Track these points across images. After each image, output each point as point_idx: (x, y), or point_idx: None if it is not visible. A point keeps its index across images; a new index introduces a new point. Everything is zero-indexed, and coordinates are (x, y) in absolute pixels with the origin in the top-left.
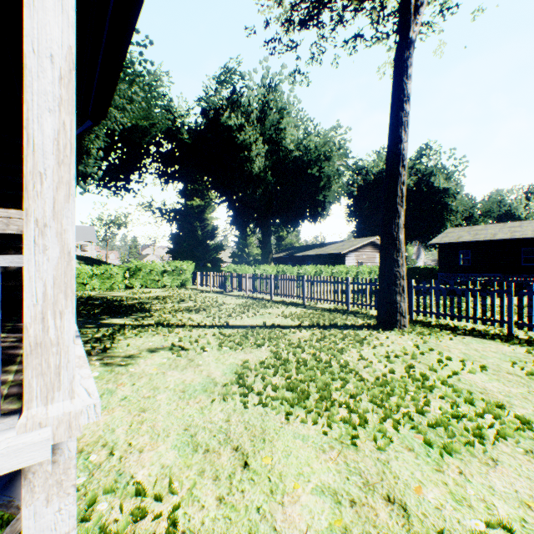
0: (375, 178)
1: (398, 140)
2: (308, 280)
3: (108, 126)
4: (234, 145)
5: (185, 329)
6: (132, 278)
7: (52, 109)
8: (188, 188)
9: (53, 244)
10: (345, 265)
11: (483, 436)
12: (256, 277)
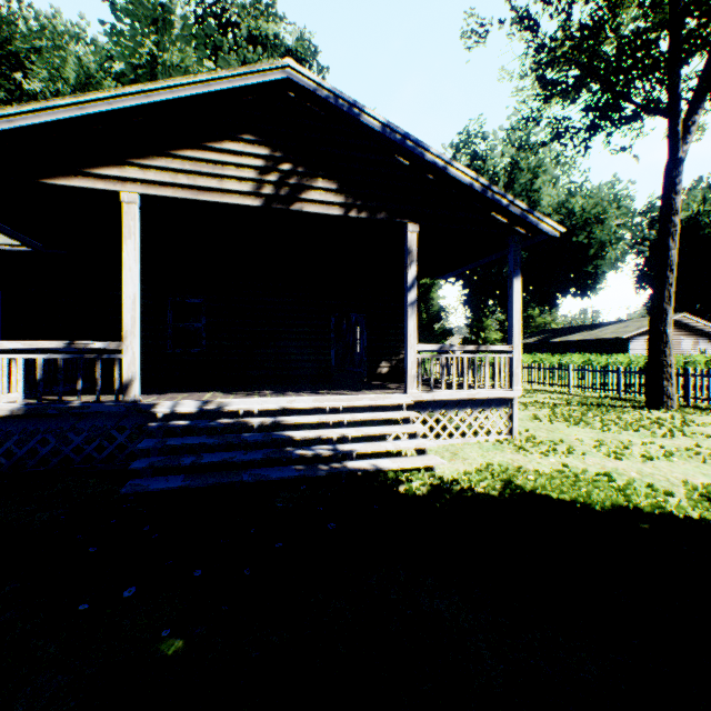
0: (682, 228)
1: (665, 248)
2: (574, 369)
3: None
4: None
5: None
6: None
7: (517, 323)
8: None
9: (517, 352)
10: (626, 354)
11: (674, 436)
12: None
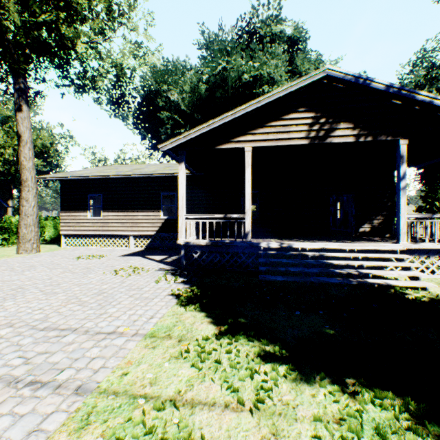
0: None
1: None
2: None
3: None
4: None
5: None
6: None
7: None
8: None
9: None
10: None
11: None
12: None
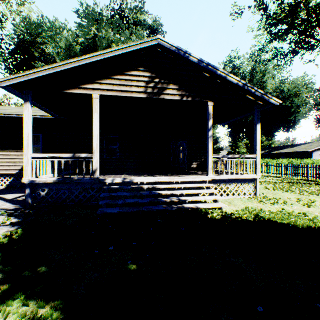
0: None
1: None
2: (284, 166)
3: None
4: None
5: None
6: None
7: (258, 145)
8: None
9: (258, 158)
10: (311, 159)
11: None
12: None
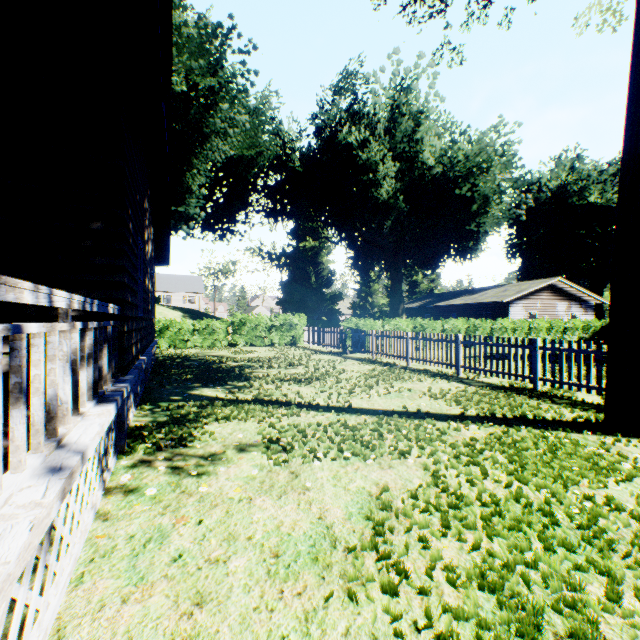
0: (553, 196)
1: None
2: (464, 342)
3: (208, 157)
4: (355, 167)
5: (290, 411)
6: (235, 334)
7: None
8: (300, 227)
9: None
10: (511, 319)
11: None
12: (386, 335)
